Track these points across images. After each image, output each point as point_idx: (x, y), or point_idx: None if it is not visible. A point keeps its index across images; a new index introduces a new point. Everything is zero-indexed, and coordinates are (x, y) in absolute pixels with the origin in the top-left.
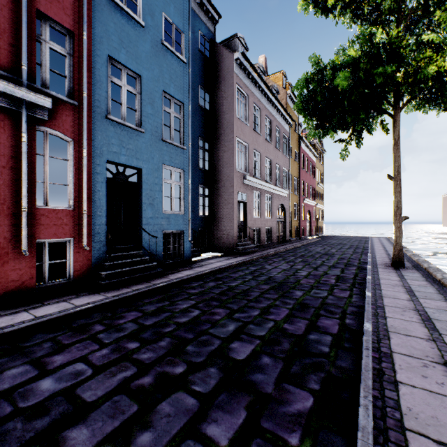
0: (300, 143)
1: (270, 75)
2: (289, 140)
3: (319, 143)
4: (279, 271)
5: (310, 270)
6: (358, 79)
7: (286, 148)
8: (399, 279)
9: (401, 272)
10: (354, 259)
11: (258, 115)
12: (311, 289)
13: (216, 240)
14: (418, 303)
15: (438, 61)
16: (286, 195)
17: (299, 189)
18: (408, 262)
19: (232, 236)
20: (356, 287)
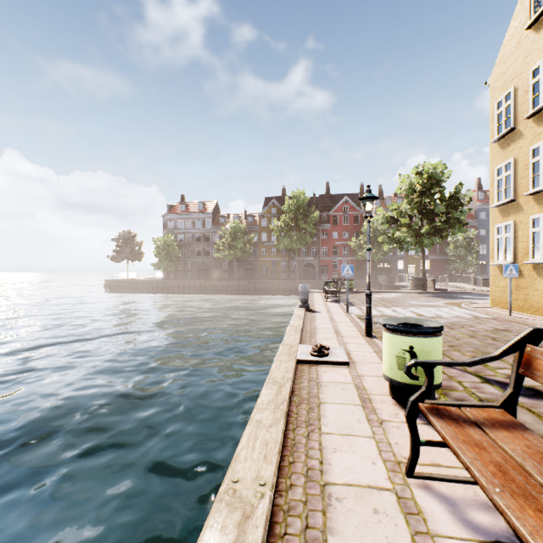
0: None
1: None
2: None
3: None
4: None
5: None
6: None
7: None
8: None
9: None
10: None
11: None
12: None
13: None
14: None
15: None
16: None
17: None
18: None
19: None
20: None
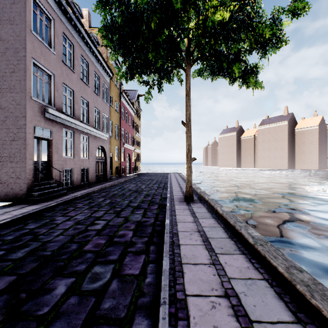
0: (121, 97)
1: (93, 27)
2: (109, 90)
3: (137, 103)
4: (69, 226)
5: (111, 218)
6: (158, 3)
7: (106, 96)
8: (192, 218)
9: (193, 207)
10: (157, 195)
11: (71, 50)
12: (91, 266)
13: (1, 186)
14: (221, 269)
15: (221, 14)
16: (106, 138)
17: (120, 135)
18: (194, 194)
19: (24, 179)
20: (154, 242)
